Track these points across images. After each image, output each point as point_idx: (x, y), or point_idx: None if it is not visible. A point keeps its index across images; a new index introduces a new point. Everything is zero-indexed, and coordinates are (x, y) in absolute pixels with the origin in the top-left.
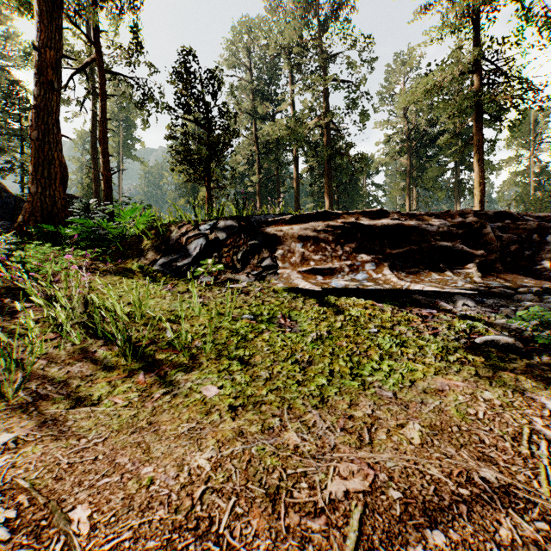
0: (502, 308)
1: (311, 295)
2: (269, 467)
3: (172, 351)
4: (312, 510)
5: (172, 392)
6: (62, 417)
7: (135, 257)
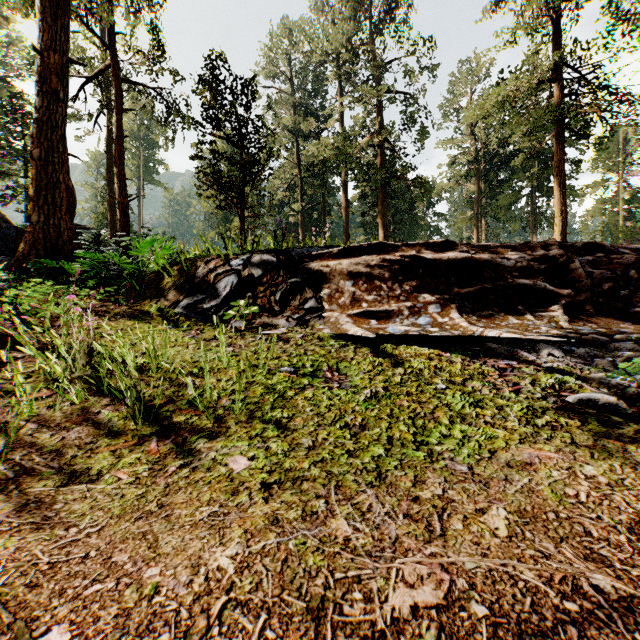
0: (596, 359)
1: (363, 343)
2: (312, 568)
3: (193, 412)
4: (369, 633)
5: (191, 464)
6: (49, 497)
7: (154, 298)
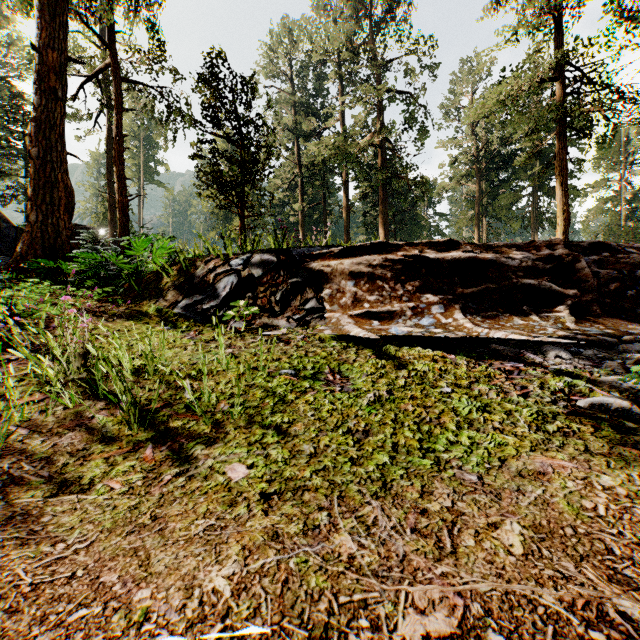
0: (605, 361)
1: (365, 345)
2: (314, 590)
3: (191, 417)
4: None
5: (187, 472)
6: (37, 509)
7: (153, 298)
